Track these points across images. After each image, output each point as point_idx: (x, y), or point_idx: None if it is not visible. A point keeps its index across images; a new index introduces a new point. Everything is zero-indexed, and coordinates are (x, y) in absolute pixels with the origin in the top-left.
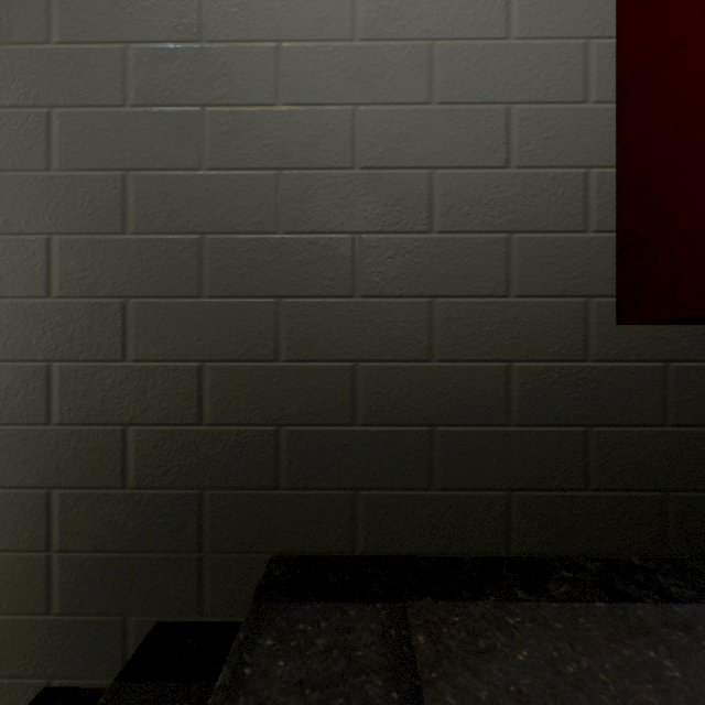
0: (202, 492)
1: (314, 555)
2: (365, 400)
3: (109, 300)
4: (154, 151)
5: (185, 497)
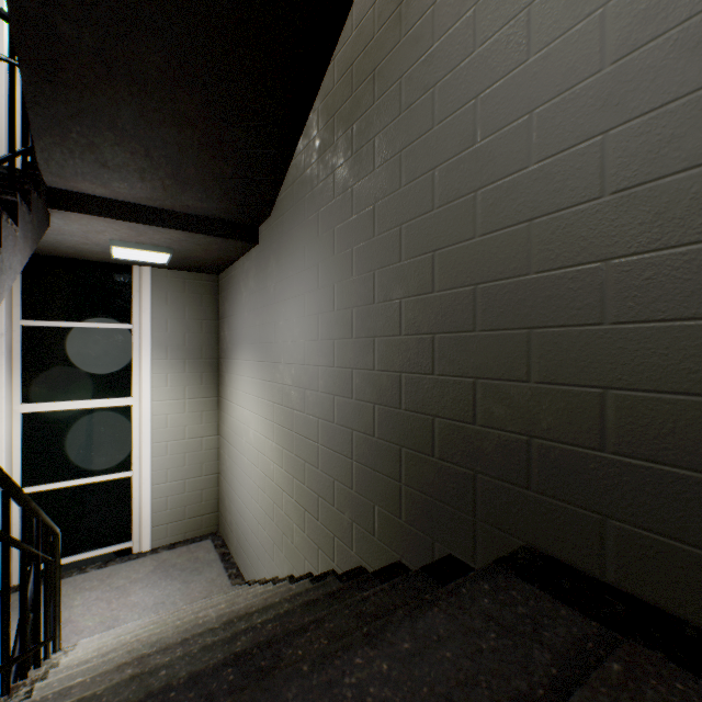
0: (475, 474)
1: (560, 561)
2: (615, 428)
3: (425, 335)
4: (448, 234)
5: (465, 474)
